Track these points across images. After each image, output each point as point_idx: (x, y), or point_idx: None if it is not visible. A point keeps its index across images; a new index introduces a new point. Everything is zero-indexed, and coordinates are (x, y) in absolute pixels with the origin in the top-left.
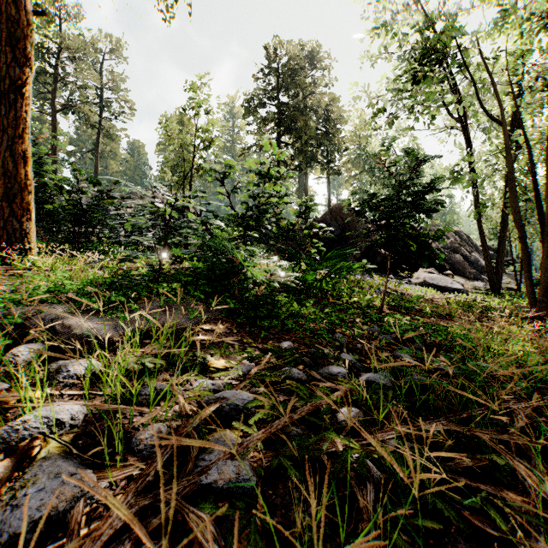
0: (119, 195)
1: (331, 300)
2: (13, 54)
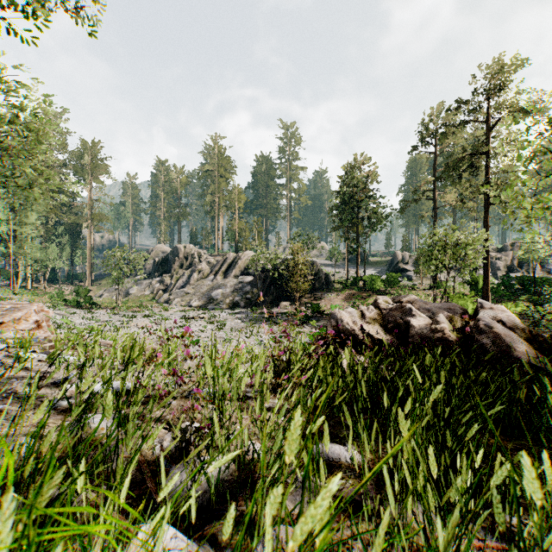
0: (495, 247)
1: None
2: (486, 268)
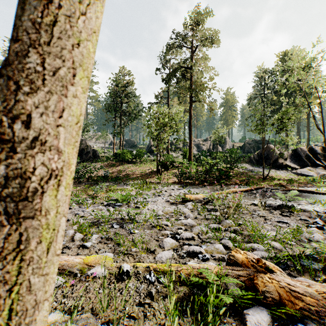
0: (203, 139)
1: (230, 174)
2: (190, 143)
